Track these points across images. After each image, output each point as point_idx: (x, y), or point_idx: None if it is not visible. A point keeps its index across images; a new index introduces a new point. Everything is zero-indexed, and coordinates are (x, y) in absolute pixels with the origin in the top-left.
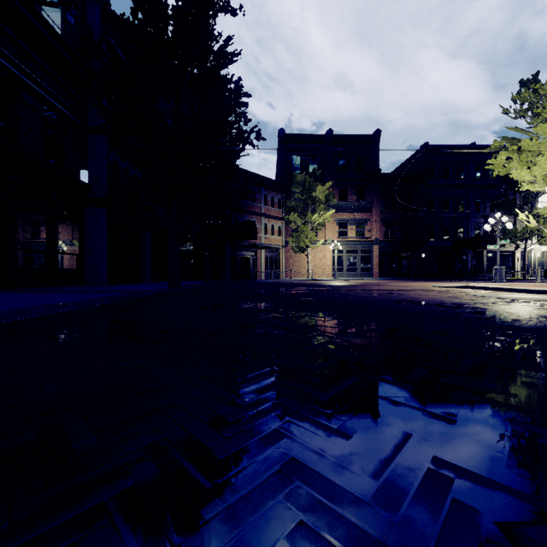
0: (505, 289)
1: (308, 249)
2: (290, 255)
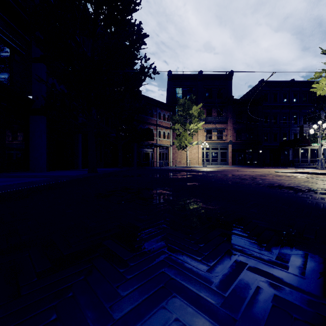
0: None
1: (186, 147)
2: (175, 151)
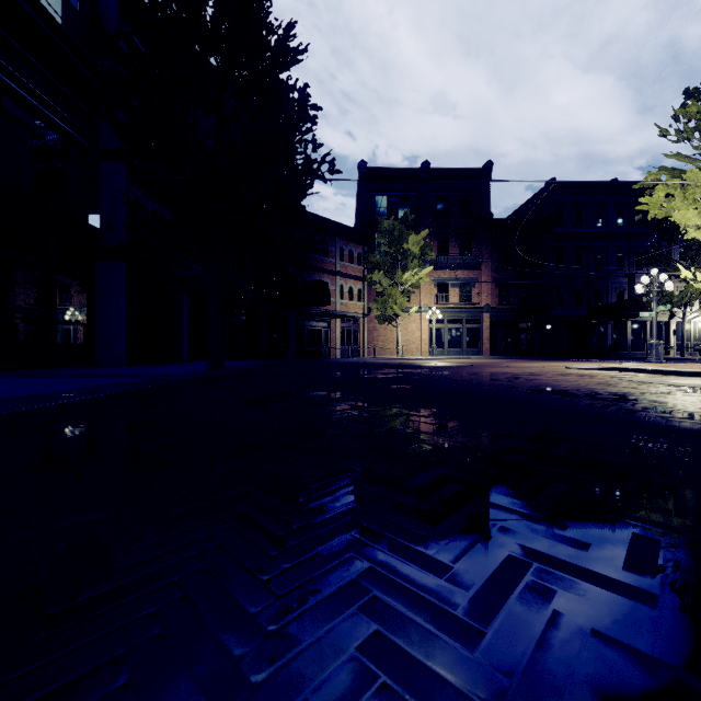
0: (671, 372)
1: (397, 319)
2: (373, 327)
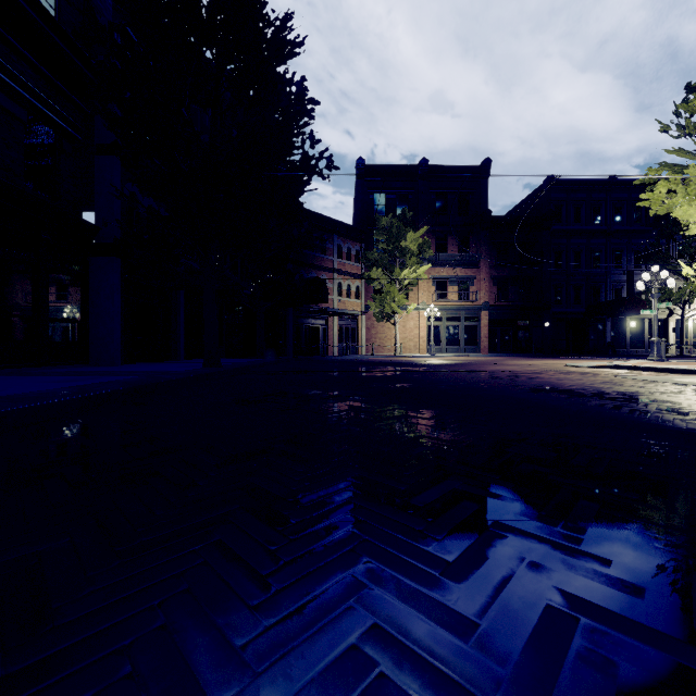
0: (675, 370)
1: (395, 317)
2: (371, 325)
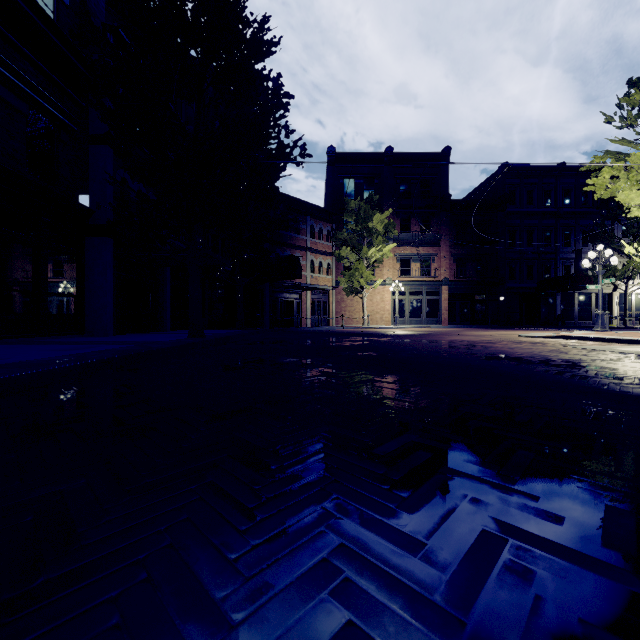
0: (617, 340)
1: (363, 291)
2: (341, 298)
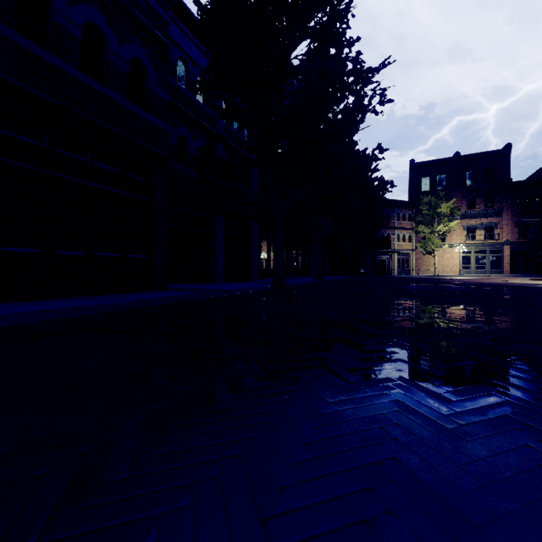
0: None
1: (434, 252)
2: (419, 257)
